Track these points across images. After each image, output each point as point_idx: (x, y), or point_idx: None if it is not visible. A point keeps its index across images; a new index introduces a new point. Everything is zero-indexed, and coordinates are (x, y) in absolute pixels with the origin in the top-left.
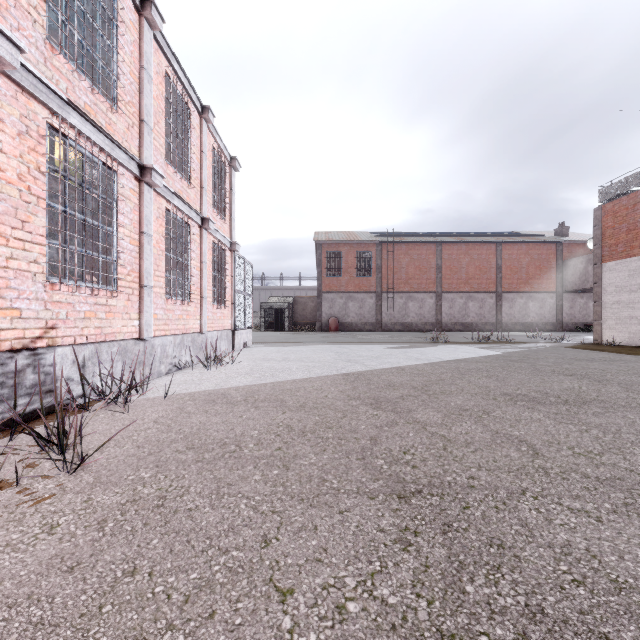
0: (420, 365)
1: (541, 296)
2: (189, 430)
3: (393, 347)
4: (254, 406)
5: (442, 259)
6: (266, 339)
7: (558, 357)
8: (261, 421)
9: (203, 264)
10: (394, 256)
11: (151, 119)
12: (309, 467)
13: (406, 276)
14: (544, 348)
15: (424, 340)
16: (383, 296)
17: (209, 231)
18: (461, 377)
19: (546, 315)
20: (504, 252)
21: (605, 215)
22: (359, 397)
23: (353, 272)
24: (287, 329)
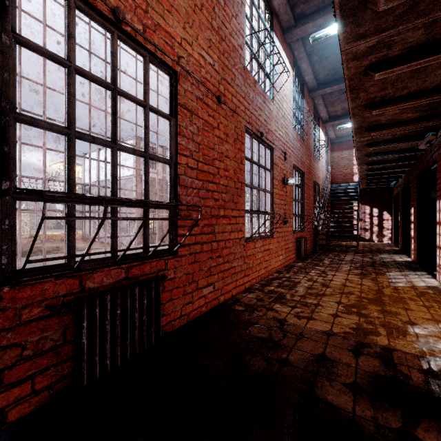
0: None
1: None
2: None
3: None
4: None
5: None
6: None
7: None
8: None
9: None
10: None
11: None
12: None
13: None
14: None
15: None
16: None
17: None
18: None
19: None
20: None
21: None
22: None
23: None
24: None
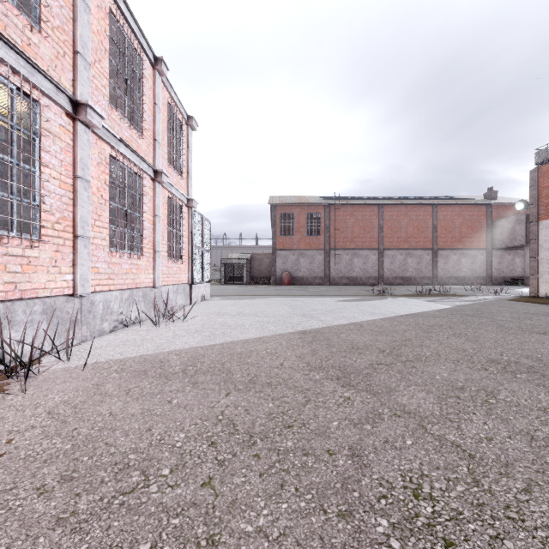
0: (377, 320)
1: (473, 253)
2: (87, 431)
3: (344, 300)
4: (192, 381)
5: (384, 220)
6: (225, 292)
7: (511, 311)
8: (194, 411)
9: (156, 217)
10: (341, 217)
11: (89, 53)
12: (254, 545)
13: (352, 235)
14: (489, 301)
15: (371, 293)
16: (331, 253)
17: (163, 185)
18: (427, 336)
19: (477, 270)
20: (439, 213)
21: (541, 176)
22: (321, 366)
23: (304, 231)
24: (245, 282)
